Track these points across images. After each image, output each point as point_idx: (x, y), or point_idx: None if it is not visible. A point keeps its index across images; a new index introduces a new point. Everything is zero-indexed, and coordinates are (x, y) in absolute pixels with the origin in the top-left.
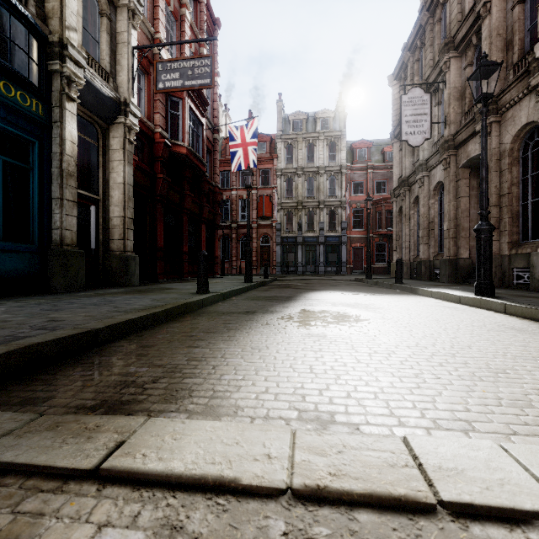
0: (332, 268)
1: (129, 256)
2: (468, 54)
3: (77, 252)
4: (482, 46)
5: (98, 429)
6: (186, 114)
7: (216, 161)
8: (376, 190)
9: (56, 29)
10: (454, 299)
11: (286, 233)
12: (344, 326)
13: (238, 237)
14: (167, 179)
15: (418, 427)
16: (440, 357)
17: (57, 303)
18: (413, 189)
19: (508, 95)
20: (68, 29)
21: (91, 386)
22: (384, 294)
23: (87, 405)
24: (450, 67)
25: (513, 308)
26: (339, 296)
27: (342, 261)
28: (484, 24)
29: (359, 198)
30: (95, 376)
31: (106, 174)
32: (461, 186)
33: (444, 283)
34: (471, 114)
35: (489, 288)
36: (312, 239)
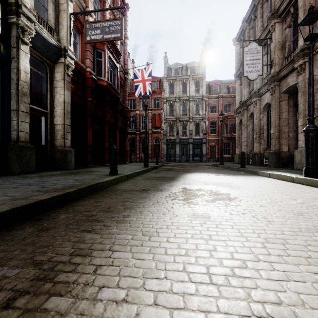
0: (197, 158)
1: (67, 150)
2: (287, 19)
3: (29, 146)
4: (298, 12)
5: None
6: (106, 61)
7: (126, 91)
8: (224, 111)
9: None
10: (288, 179)
11: (169, 137)
12: (222, 205)
13: (140, 139)
14: (94, 101)
15: None
16: None
17: (2, 183)
18: (249, 108)
19: (317, 43)
20: None
21: None
22: (236, 175)
23: None
24: (275, 29)
25: None
26: (207, 176)
27: (203, 154)
28: None
29: (213, 115)
30: None
31: (52, 96)
32: (282, 105)
33: (271, 167)
34: (289, 58)
35: (315, 171)
36: (185, 140)
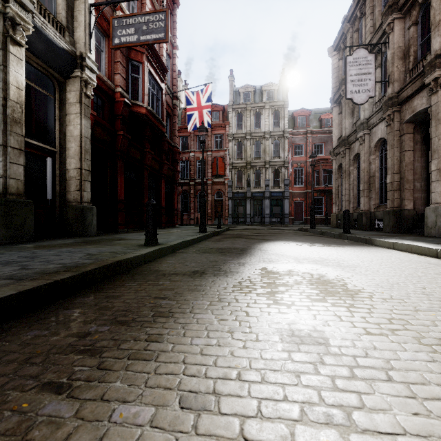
0: (276, 219)
1: (85, 207)
2: (413, 13)
3: (23, 201)
4: (431, 0)
5: None
6: (146, 78)
7: (175, 124)
8: (314, 152)
9: None
10: (428, 252)
11: (237, 189)
12: (340, 307)
13: (196, 193)
14: (127, 136)
15: None
16: None
17: None
18: (353, 147)
19: None
20: None
21: None
22: (341, 245)
23: None
24: (394, 28)
25: None
26: (296, 247)
27: (285, 213)
28: None
29: (299, 159)
30: None
31: (63, 127)
32: (405, 140)
33: (389, 233)
34: (416, 70)
35: None
36: (259, 194)
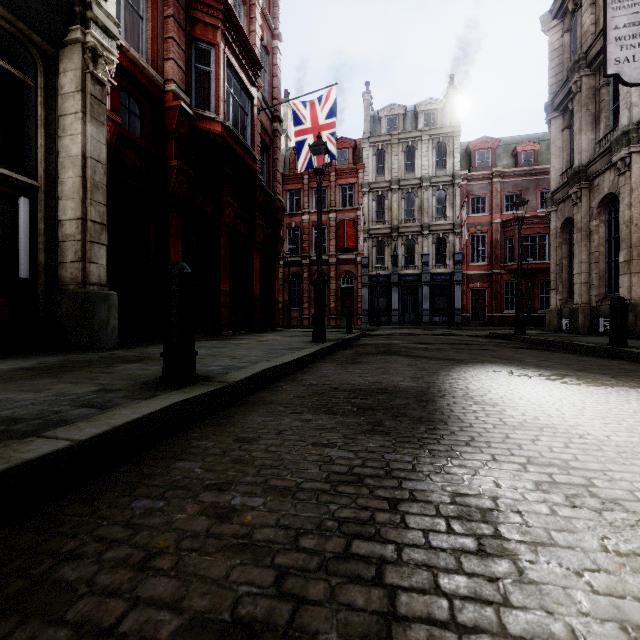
0: (440, 317)
1: (92, 293)
2: None
3: None
4: None
5: None
6: (221, 71)
7: (277, 162)
8: (504, 207)
9: None
10: None
11: (376, 270)
12: None
13: (311, 277)
14: (186, 170)
15: None
16: None
17: None
18: (599, 184)
19: None
20: None
21: None
22: None
23: None
24: None
25: None
26: (568, 391)
27: (455, 308)
28: None
29: (479, 219)
30: None
31: (56, 143)
32: None
33: None
34: None
35: None
36: (412, 278)
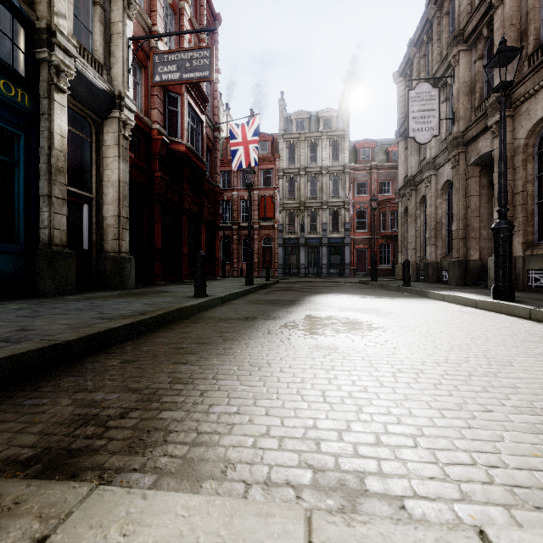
0: (335, 270)
1: (124, 257)
2: (478, 47)
3: (66, 252)
4: (494, 37)
5: (15, 510)
6: (185, 111)
7: (217, 160)
8: (379, 191)
9: (44, 14)
10: (469, 303)
11: (288, 235)
12: (357, 335)
13: (240, 239)
14: (165, 178)
15: (493, 504)
16: (481, 378)
17: (38, 308)
18: (420, 189)
19: (522, 88)
20: (57, 15)
21: (38, 424)
22: (393, 297)
23: (20, 457)
24: (460, 61)
25: (540, 314)
26: (346, 299)
27: (345, 263)
28: (497, 14)
29: (362, 198)
30: (50, 406)
31: (100, 171)
32: (470, 185)
33: (453, 285)
34: (481, 109)
35: (509, 291)
36: (315, 241)
